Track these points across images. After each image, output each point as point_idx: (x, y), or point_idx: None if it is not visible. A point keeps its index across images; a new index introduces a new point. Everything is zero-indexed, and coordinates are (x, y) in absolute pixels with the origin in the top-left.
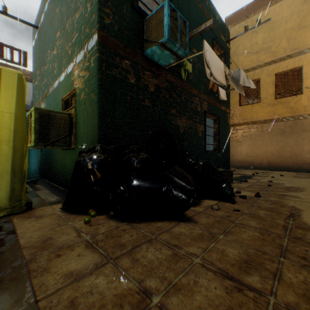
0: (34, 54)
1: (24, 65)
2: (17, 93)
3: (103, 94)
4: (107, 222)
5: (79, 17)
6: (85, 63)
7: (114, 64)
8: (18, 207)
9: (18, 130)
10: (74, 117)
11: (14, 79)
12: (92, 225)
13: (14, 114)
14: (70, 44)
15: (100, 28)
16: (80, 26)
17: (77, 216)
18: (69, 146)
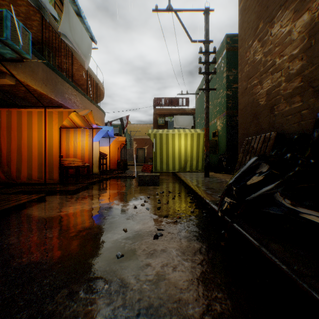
0: (196, 105)
1: (187, 105)
2: (203, 139)
3: (228, 133)
4: (227, 174)
5: (219, 101)
6: (222, 121)
7: (232, 120)
8: (203, 170)
9: (203, 149)
10: (217, 141)
11: (202, 135)
12: (223, 174)
13: (202, 144)
14: (215, 110)
15: (227, 109)
16: (219, 105)
17: (219, 173)
18: (215, 153)
